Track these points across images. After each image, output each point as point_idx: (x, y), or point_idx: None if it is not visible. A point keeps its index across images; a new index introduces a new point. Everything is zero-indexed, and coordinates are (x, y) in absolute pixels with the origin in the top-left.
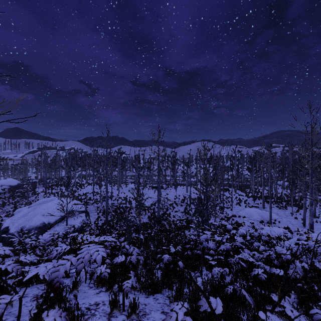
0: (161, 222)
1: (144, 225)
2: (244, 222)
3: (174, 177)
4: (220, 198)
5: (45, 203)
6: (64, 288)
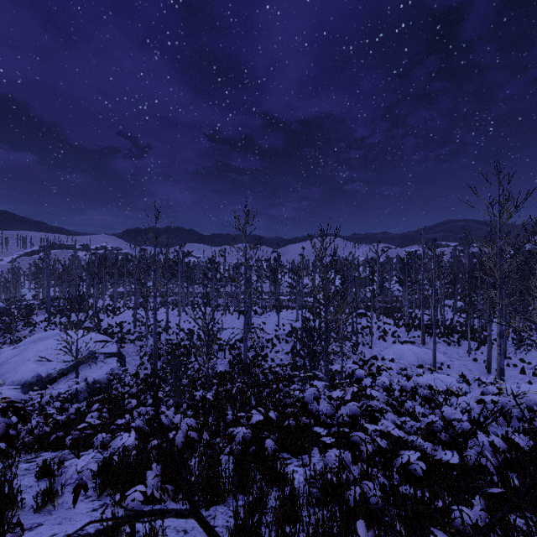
0: (250, 371)
1: (221, 377)
2: (390, 369)
3: (276, 294)
4: (351, 328)
5: (45, 340)
6: (24, 502)
